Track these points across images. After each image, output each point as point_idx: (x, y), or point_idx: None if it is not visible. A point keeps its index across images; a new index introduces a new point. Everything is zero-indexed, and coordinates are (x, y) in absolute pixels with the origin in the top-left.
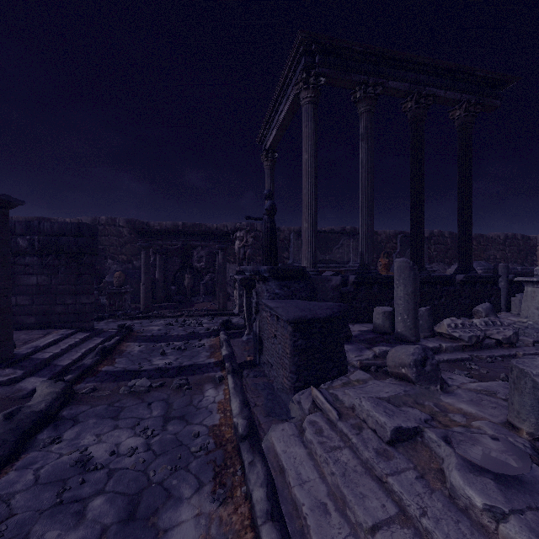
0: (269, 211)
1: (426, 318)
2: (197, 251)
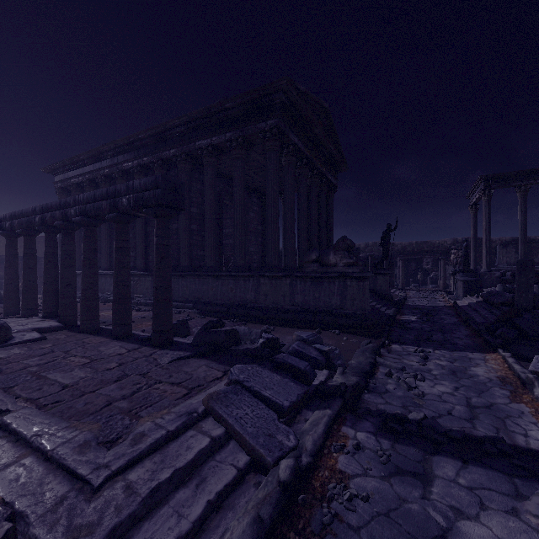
0: (465, 247)
1: (536, 288)
2: (425, 259)
